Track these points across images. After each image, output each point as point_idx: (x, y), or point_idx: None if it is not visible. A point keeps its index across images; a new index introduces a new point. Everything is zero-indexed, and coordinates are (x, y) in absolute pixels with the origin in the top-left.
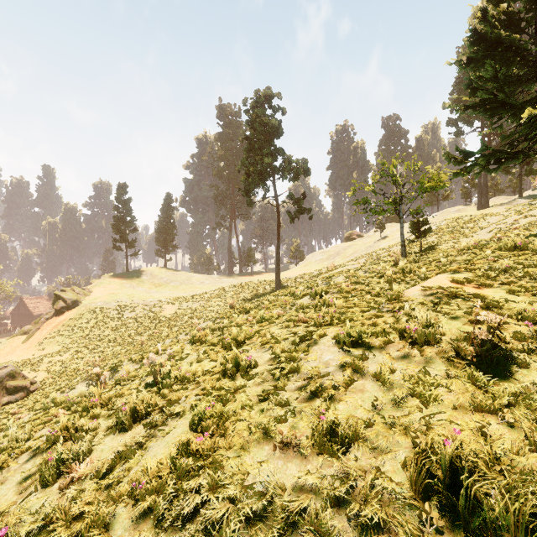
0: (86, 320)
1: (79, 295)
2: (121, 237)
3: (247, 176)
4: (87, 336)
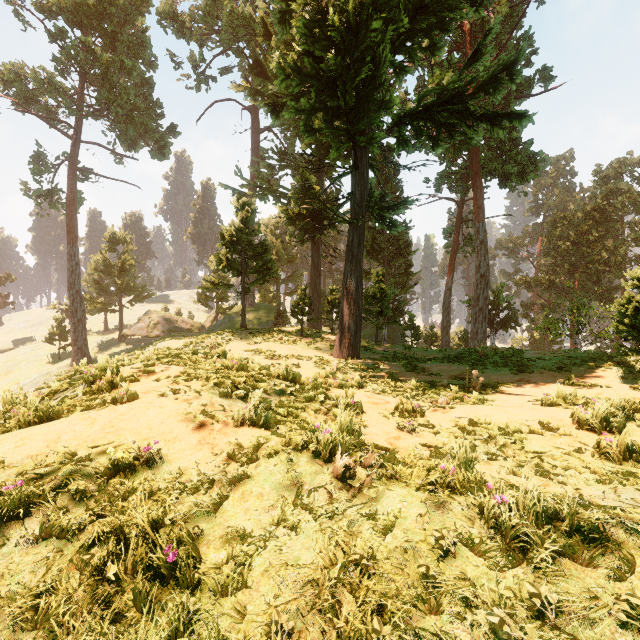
0: None
1: None
2: None
3: None
4: None
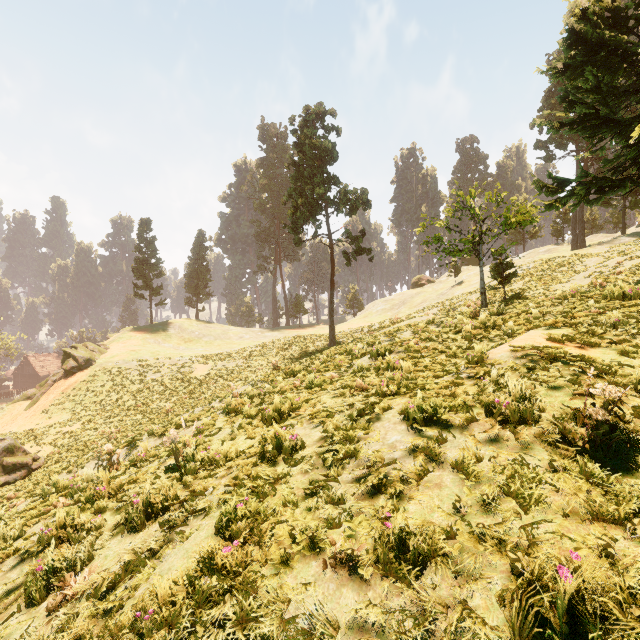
0: (102, 383)
1: (93, 353)
2: (144, 283)
3: (294, 210)
4: (102, 402)
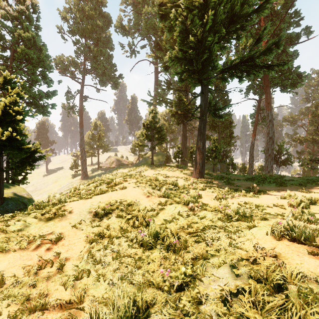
0: None
1: None
2: None
3: None
4: None
